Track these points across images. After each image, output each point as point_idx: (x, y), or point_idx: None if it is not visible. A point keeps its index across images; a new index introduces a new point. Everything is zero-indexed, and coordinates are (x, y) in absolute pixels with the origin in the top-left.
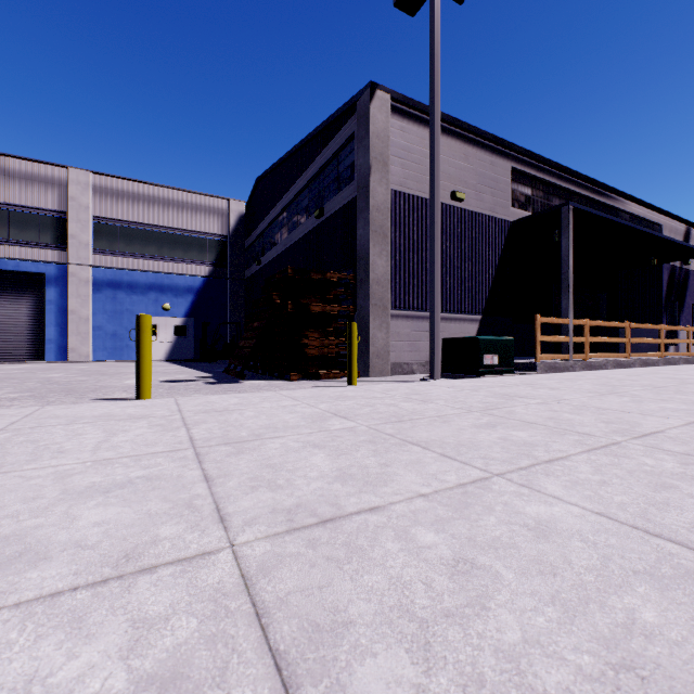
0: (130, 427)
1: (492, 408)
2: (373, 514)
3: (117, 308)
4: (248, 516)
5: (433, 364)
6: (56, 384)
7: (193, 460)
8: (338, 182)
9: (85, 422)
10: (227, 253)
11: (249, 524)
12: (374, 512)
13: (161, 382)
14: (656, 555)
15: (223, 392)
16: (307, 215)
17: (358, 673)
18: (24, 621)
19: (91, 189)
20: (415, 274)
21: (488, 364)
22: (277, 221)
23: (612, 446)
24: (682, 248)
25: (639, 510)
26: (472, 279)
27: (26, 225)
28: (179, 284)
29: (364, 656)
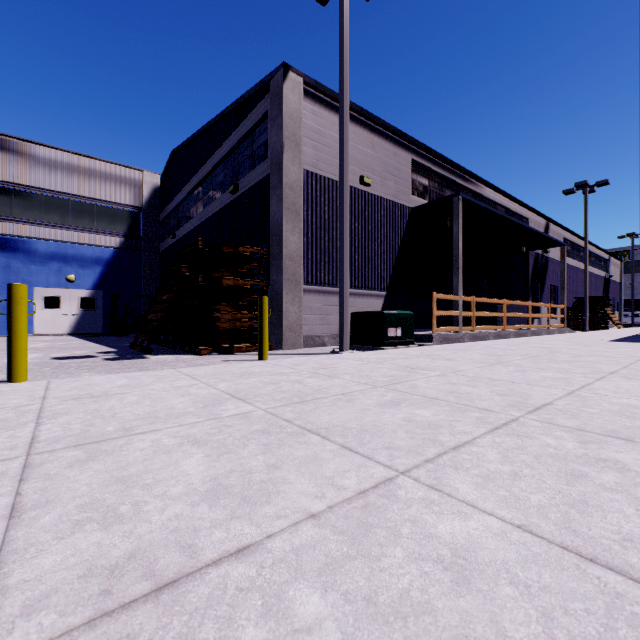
0: None
1: (396, 382)
2: (239, 562)
3: (11, 278)
4: (38, 592)
5: (342, 337)
6: None
7: (13, 477)
8: (253, 159)
9: None
10: (140, 224)
11: (30, 611)
12: (242, 557)
13: (51, 359)
14: (603, 601)
15: (121, 369)
16: (222, 190)
17: None
18: None
19: None
20: (327, 252)
21: (392, 337)
22: (192, 195)
23: (512, 423)
24: (544, 239)
25: (561, 515)
26: (378, 258)
27: None
28: (86, 255)
29: None
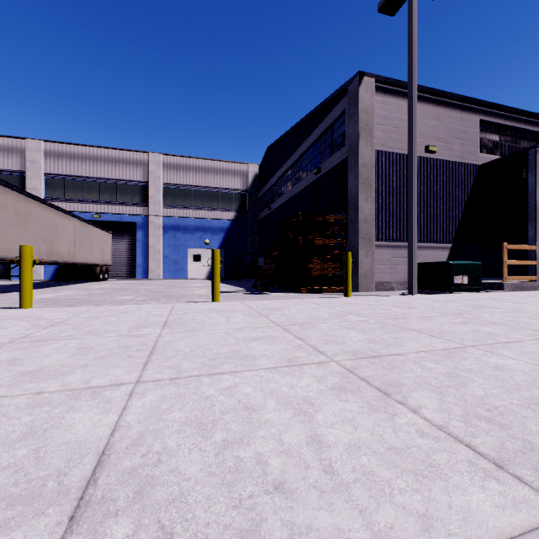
0: (233, 315)
1: (464, 313)
2: (398, 356)
3: (177, 243)
4: (333, 352)
5: (410, 283)
6: (157, 292)
7: (284, 331)
8: (332, 147)
9: (206, 312)
10: (246, 202)
11: (336, 355)
12: (398, 355)
13: None
14: None
15: (260, 299)
16: (307, 172)
17: (412, 394)
18: (271, 372)
19: (162, 165)
20: (394, 213)
21: (458, 283)
22: (283, 178)
23: None
24: None
25: None
26: (443, 214)
27: (125, 192)
28: (215, 226)
29: (413, 391)
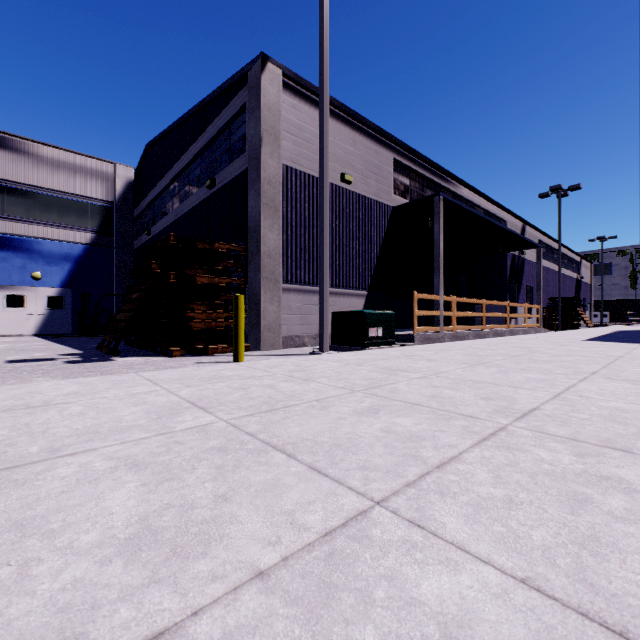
0: None
1: (376, 385)
2: None
3: None
4: None
5: (322, 337)
6: None
7: None
8: (231, 153)
9: None
10: (113, 220)
11: None
12: None
13: (5, 362)
14: None
15: (81, 373)
16: (199, 185)
17: None
18: None
19: None
20: (307, 250)
21: (373, 337)
22: (168, 190)
23: (500, 433)
24: (521, 240)
25: (572, 561)
26: (359, 257)
27: None
28: (53, 251)
29: None
